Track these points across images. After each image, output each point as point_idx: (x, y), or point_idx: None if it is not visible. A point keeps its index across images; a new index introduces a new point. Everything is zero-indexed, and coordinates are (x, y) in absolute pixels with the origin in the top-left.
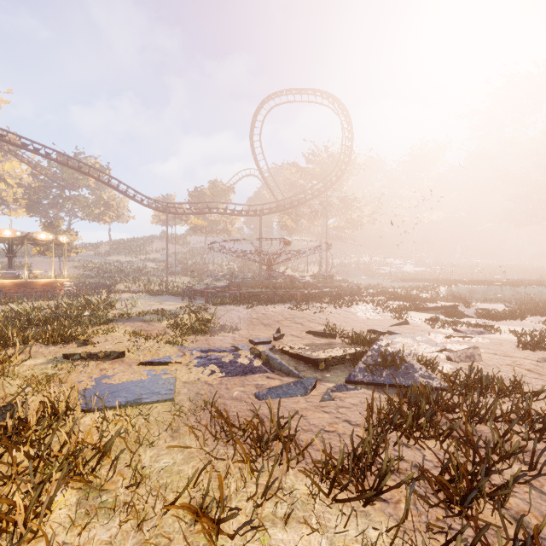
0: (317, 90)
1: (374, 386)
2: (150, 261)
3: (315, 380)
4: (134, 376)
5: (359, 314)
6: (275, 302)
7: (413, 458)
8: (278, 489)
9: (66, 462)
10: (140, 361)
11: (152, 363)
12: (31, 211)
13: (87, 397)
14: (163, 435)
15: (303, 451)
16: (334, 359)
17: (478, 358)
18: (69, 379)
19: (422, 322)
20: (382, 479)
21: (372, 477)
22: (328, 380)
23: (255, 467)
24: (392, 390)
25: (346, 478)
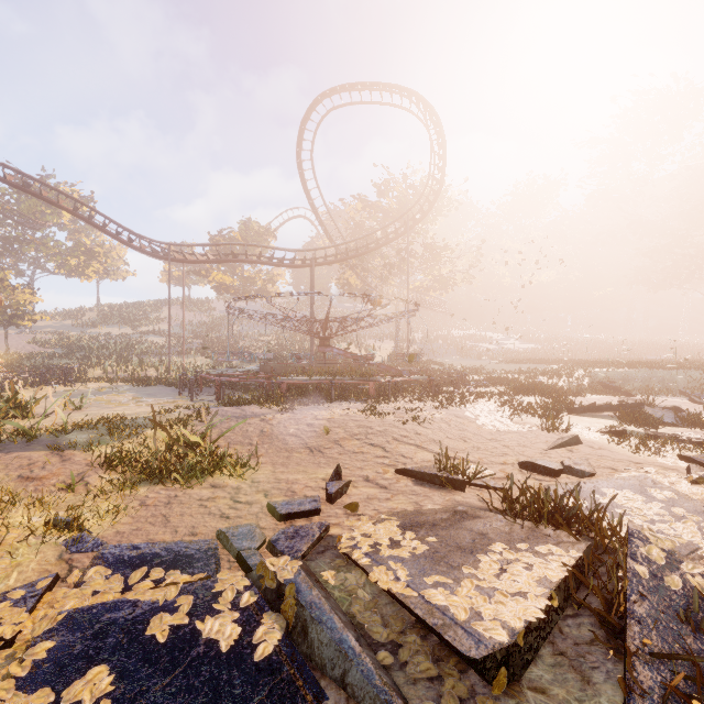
0: (395, 85)
1: None
2: (155, 334)
3: None
4: None
5: (481, 421)
6: (331, 399)
7: None
8: None
9: None
10: None
11: None
12: None
13: None
14: None
15: None
16: (530, 634)
17: None
18: None
19: (599, 436)
20: None
21: None
22: None
23: None
24: None
25: None
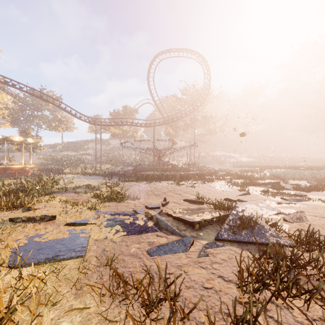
0: (188, 49)
1: (236, 242)
2: (86, 155)
3: (192, 239)
4: (58, 235)
5: (217, 187)
6: (162, 180)
7: (285, 319)
8: None
9: None
10: (66, 222)
11: (74, 223)
12: (13, 124)
13: (17, 254)
14: (68, 293)
15: (188, 315)
16: (205, 221)
17: (305, 219)
18: (10, 237)
19: (258, 192)
20: None
21: None
22: (201, 237)
23: None
24: (251, 246)
25: None
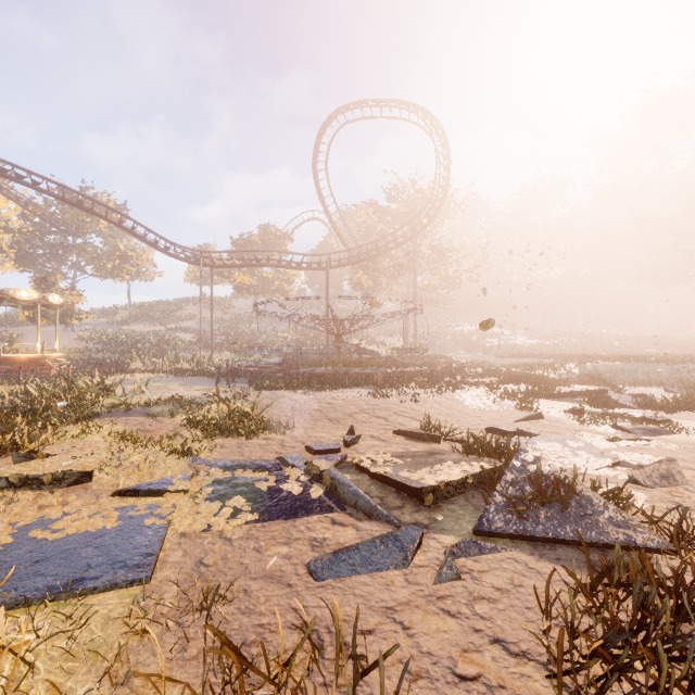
0: (403, 101)
1: (526, 540)
2: (181, 331)
3: (420, 533)
4: (93, 522)
5: (468, 403)
6: (346, 385)
7: None
8: None
9: None
10: (118, 487)
11: (136, 491)
12: (22, 264)
13: None
14: None
15: None
16: (449, 486)
17: (680, 479)
18: None
19: (561, 414)
20: None
21: None
22: (440, 526)
23: None
24: (564, 551)
25: None
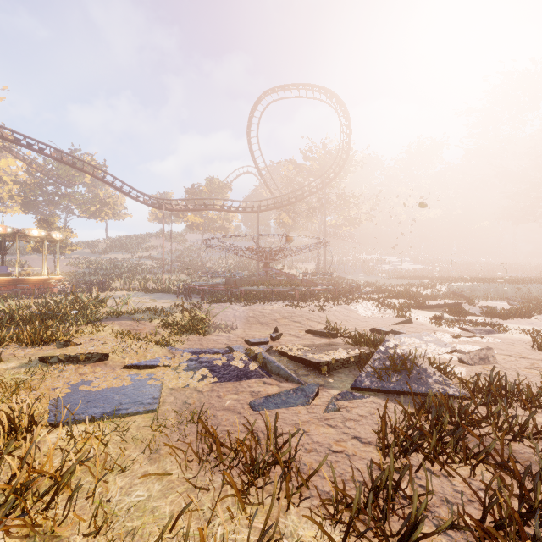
0: (315, 85)
1: (383, 393)
2: (147, 259)
3: (317, 387)
4: (116, 382)
5: (360, 312)
6: (272, 300)
7: (440, 489)
8: (277, 539)
9: (9, 501)
10: (125, 364)
11: (138, 366)
12: (27, 208)
13: (58, 407)
14: (140, 457)
15: (307, 481)
16: (338, 362)
17: (492, 360)
18: (43, 385)
19: (426, 320)
20: (411, 526)
21: (393, 517)
22: (331, 385)
23: (248, 502)
24: (404, 398)
25: (364, 523)
